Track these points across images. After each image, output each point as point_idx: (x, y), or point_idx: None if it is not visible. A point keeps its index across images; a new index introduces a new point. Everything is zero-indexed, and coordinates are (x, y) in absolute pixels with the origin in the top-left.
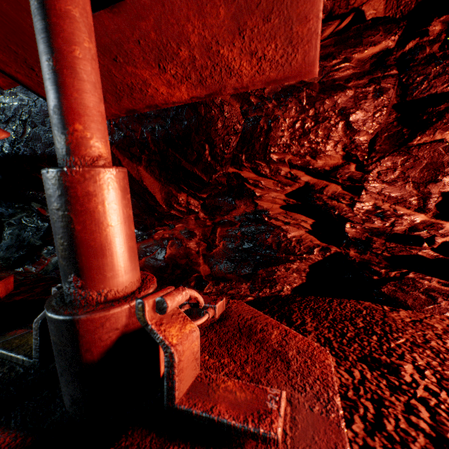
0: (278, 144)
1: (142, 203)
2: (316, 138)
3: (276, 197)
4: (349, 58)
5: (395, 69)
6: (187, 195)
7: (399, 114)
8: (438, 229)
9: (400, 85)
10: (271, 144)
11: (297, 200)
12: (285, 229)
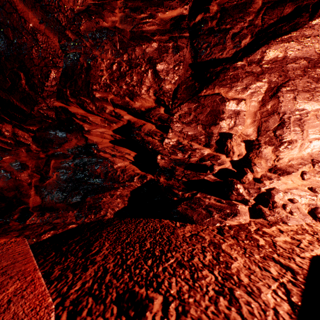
0: (99, 83)
1: None
2: (131, 81)
3: (104, 132)
4: (154, 15)
5: (187, 32)
6: (13, 126)
7: (193, 71)
8: (217, 159)
9: (193, 49)
10: (93, 82)
11: (122, 136)
12: (112, 160)
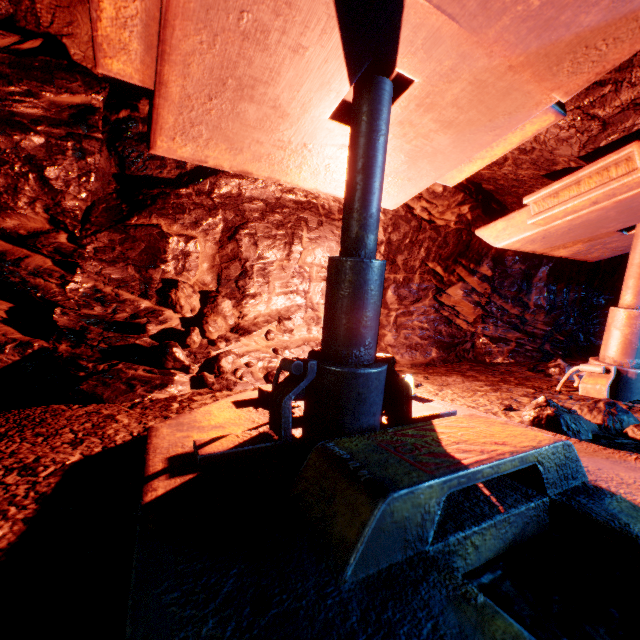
0: None
1: None
2: None
3: None
4: (37, 94)
5: (100, 132)
6: None
7: (120, 186)
8: (159, 316)
9: (118, 155)
10: None
11: None
12: None
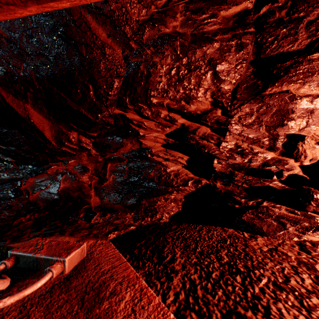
0: (157, 89)
1: (31, 140)
2: (189, 85)
3: (157, 137)
4: (215, 14)
5: (253, 27)
6: (78, 133)
7: (255, 68)
8: (284, 164)
9: (256, 44)
10: (151, 89)
11: (175, 140)
12: (165, 164)
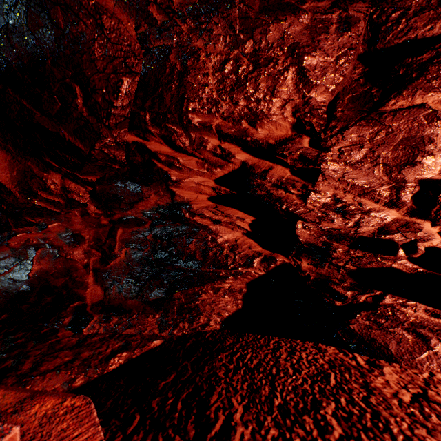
0: (199, 98)
1: None
2: (255, 92)
3: (201, 183)
4: None
5: None
6: (63, 176)
7: (367, 67)
8: (416, 230)
9: (370, 25)
10: (189, 97)
11: (231, 189)
12: (214, 230)
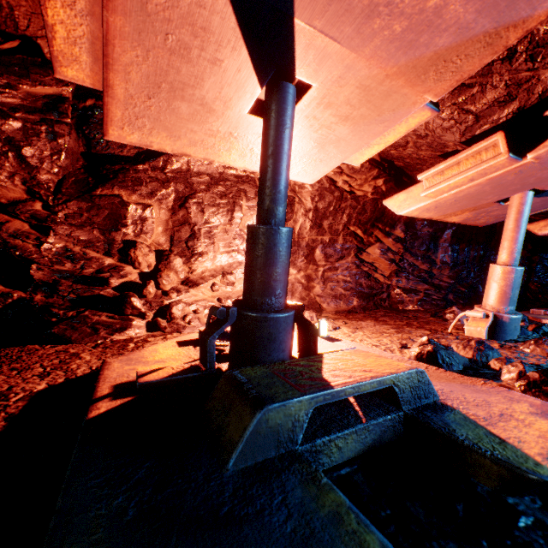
0: None
1: None
2: None
3: None
4: (15, 86)
5: (69, 118)
6: None
7: (87, 162)
8: (120, 271)
9: (85, 136)
10: None
11: None
12: None
